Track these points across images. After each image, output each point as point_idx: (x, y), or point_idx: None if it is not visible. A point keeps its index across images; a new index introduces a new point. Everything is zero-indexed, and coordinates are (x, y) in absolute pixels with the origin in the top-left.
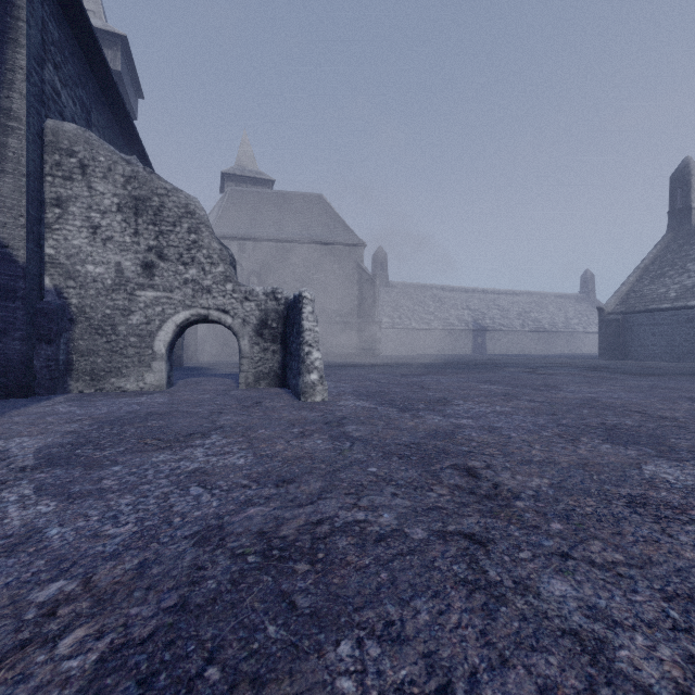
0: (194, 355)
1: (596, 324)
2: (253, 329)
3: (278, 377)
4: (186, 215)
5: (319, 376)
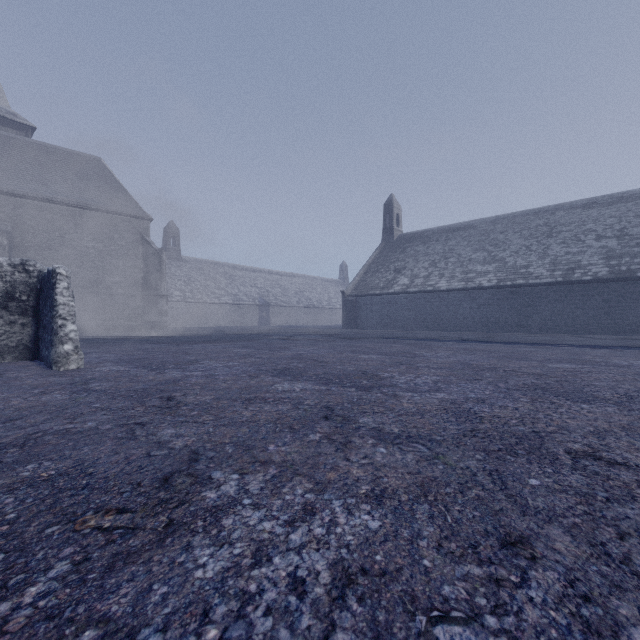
0: None
1: None
2: None
3: (29, 350)
4: None
5: (75, 346)
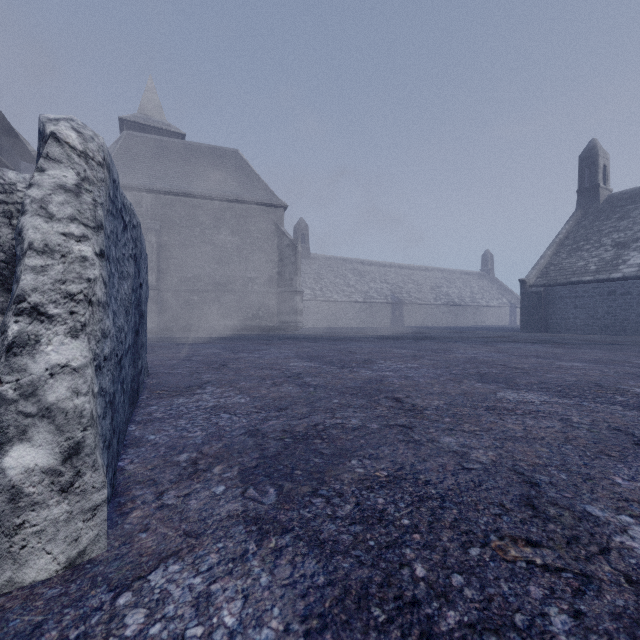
0: None
1: (496, 298)
2: None
3: None
4: None
5: (63, 447)
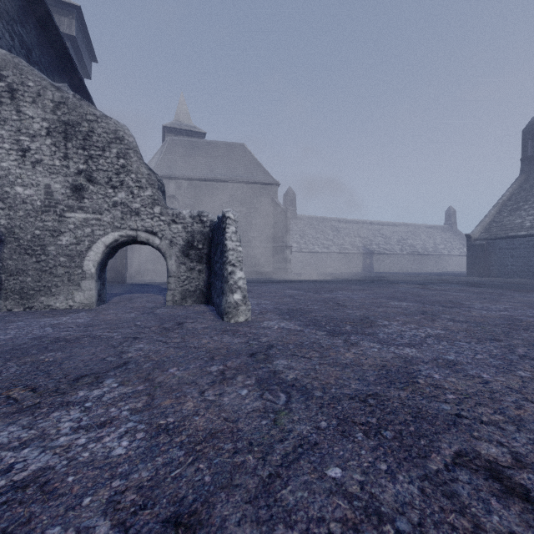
0: (138, 273)
1: (458, 248)
2: (180, 250)
3: (203, 295)
4: (115, 141)
5: (243, 296)
